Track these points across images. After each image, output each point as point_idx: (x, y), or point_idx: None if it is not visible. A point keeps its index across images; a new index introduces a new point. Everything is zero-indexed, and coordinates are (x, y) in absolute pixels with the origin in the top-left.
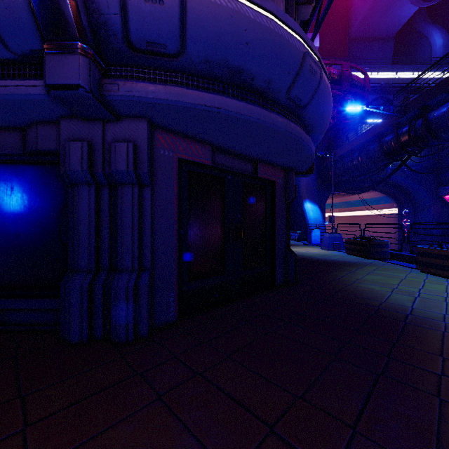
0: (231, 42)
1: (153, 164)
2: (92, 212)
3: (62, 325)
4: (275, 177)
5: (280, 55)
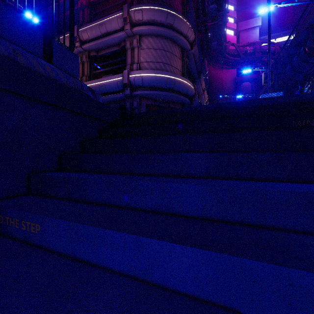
0: (151, 82)
1: (141, 105)
2: None
3: None
4: (177, 107)
5: (161, 81)
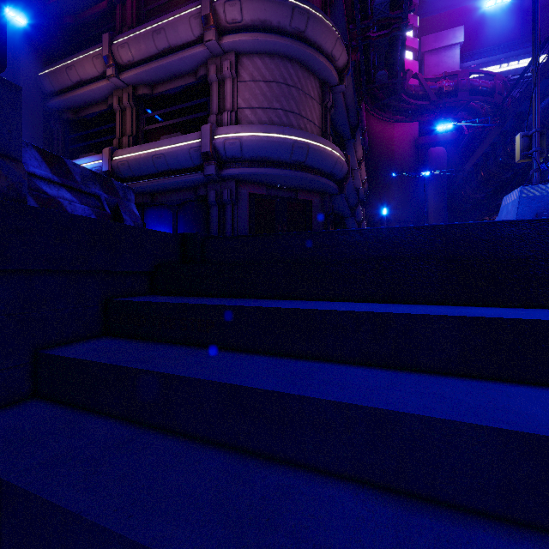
0: (259, 150)
1: (238, 196)
2: (217, 216)
3: None
4: (312, 198)
5: (281, 148)
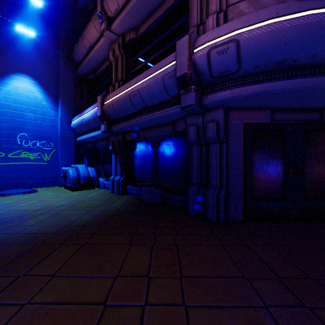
0: (271, 49)
1: (228, 130)
2: (198, 157)
3: (186, 207)
4: None
5: (321, 34)
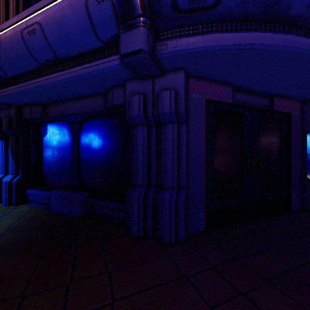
0: None
1: (188, 106)
2: (145, 145)
3: (127, 221)
4: (291, 110)
5: None
